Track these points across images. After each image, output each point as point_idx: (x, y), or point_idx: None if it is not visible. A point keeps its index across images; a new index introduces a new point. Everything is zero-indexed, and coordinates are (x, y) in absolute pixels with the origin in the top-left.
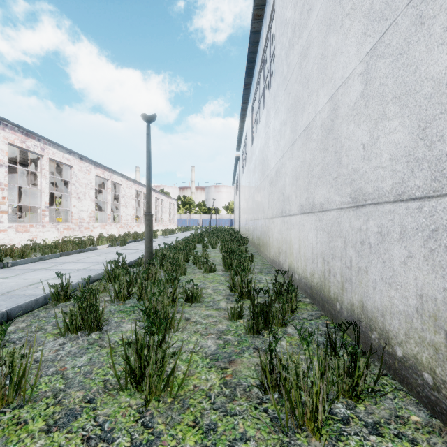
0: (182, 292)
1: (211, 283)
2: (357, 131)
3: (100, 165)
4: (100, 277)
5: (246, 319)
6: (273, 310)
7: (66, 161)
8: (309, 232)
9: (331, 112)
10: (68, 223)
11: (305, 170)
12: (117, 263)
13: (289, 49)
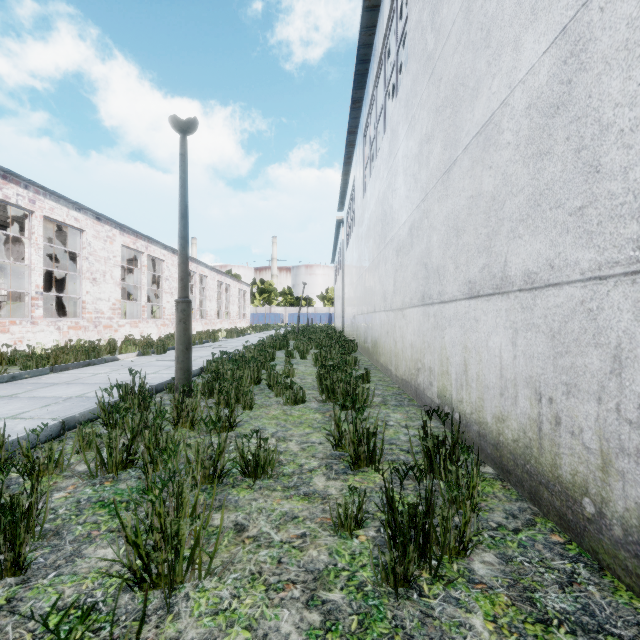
0: (236, 457)
1: (296, 428)
2: None
3: (130, 230)
4: (95, 415)
5: (371, 529)
6: (436, 515)
7: (72, 222)
8: (491, 333)
9: (562, 65)
10: (76, 319)
11: (481, 212)
12: (123, 391)
13: None
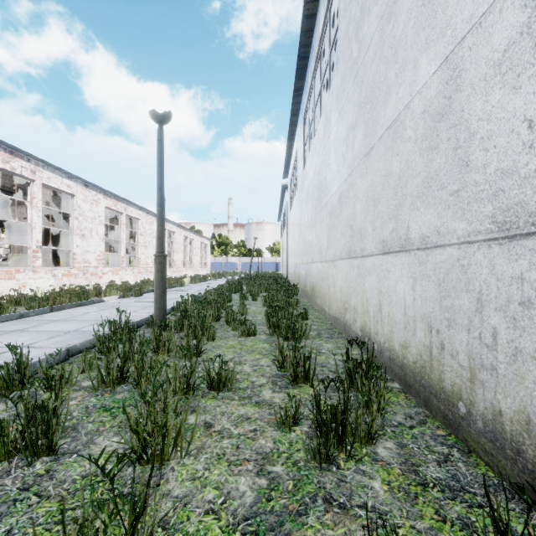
0: (204, 375)
1: (249, 355)
2: (513, 100)
3: (112, 195)
4: (91, 345)
5: (304, 426)
6: (351, 414)
7: (65, 188)
8: (398, 281)
9: (445, 85)
10: (68, 268)
11: (391, 188)
12: (114, 325)
13: (361, 18)
